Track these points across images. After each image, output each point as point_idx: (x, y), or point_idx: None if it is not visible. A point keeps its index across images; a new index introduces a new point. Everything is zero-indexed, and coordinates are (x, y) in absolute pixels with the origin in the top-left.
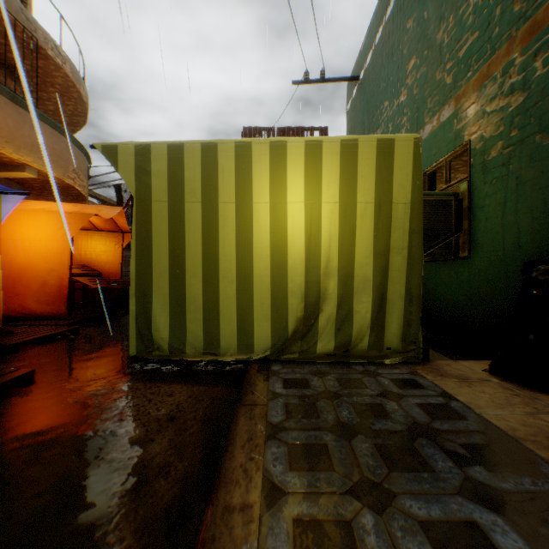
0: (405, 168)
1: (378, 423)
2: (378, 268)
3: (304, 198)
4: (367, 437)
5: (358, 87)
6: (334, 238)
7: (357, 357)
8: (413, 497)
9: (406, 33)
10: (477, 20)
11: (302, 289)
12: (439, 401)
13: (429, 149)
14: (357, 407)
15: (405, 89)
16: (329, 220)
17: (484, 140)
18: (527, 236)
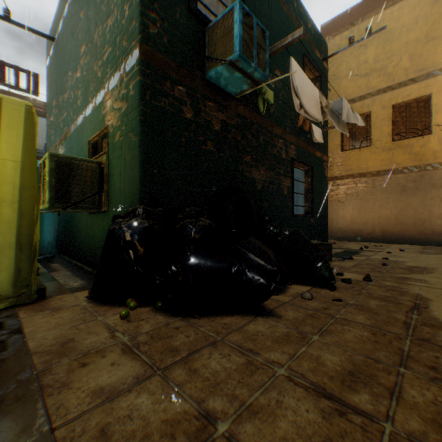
0: (16, 129)
1: None
2: None
3: None
4: None
5: (54, 47)
6: None
7: None
8: None
9: (81, 20)
10: (111, 39)
11: None
12: (2, 339)
13: (92, 123)
14: None
15: (80, 68)
16: None
17: (114, 127)
18: (128, 199)
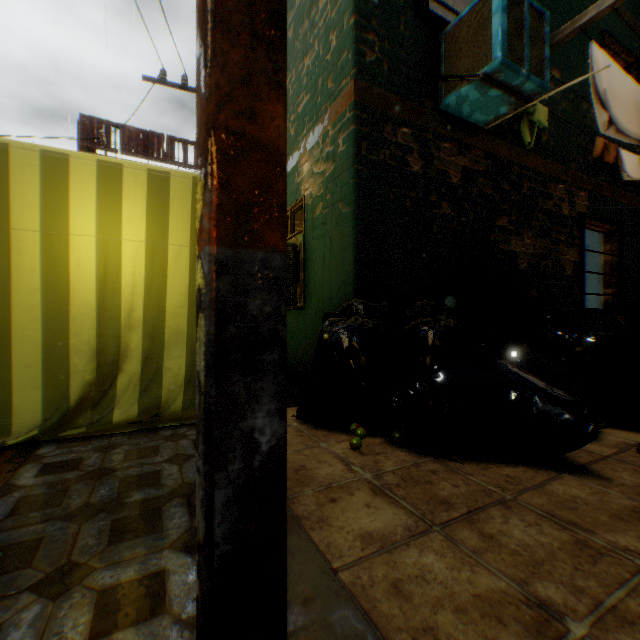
0: None
1: (138, 493)
2: (194, 320)
3: (97, 232)
4: (111, 513)
5: None
6: (139, 284)
7: (170, 420)
8: (113, 567)
9: None
10: (309, 83)
11: (93, 345)
12: None
13: None
14: (126, 480)
15: None
16: (134, 261)
17: (313, 198)
18: (336, 291)
